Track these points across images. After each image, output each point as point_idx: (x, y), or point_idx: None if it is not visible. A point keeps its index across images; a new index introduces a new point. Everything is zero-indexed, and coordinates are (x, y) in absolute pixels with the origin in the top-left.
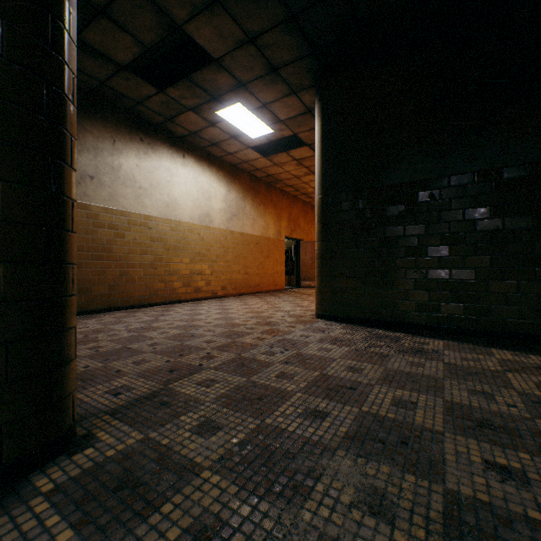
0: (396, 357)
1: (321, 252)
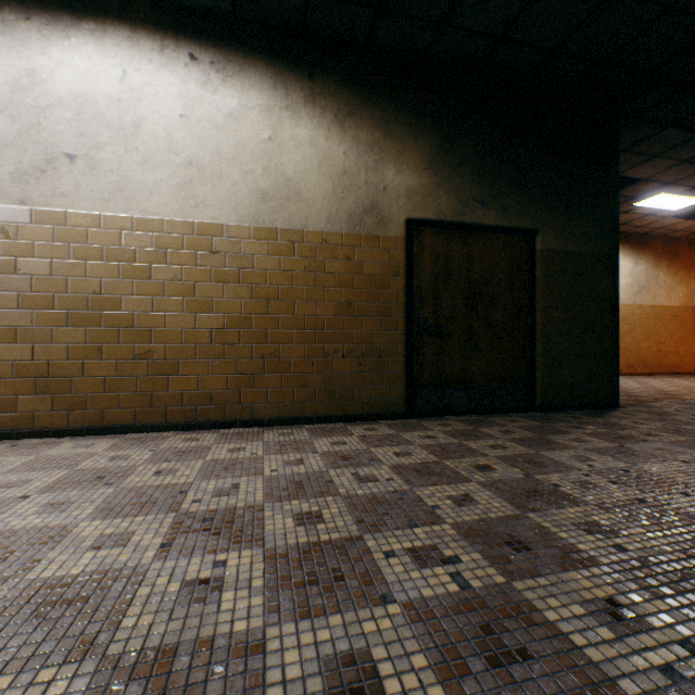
0: None
1: None
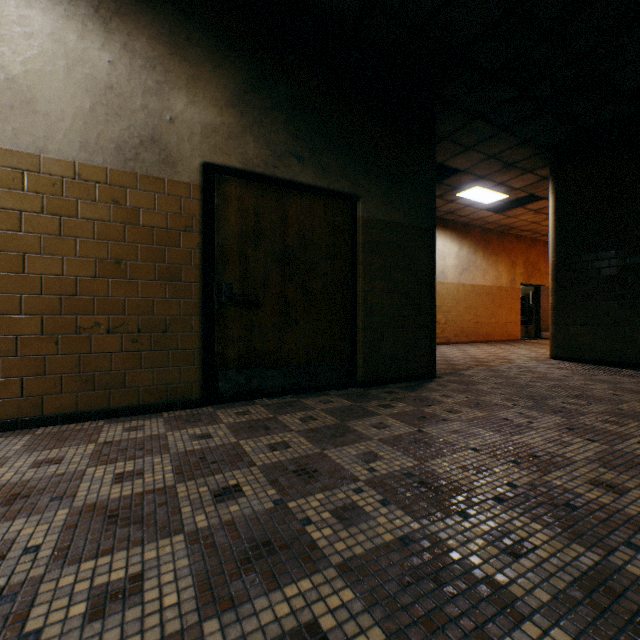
0: (604, 376)
1: (554, 305)
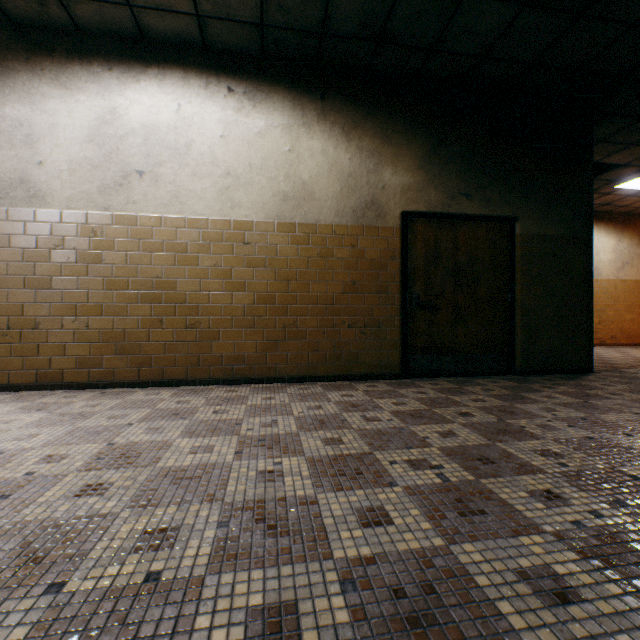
0: None
1: None
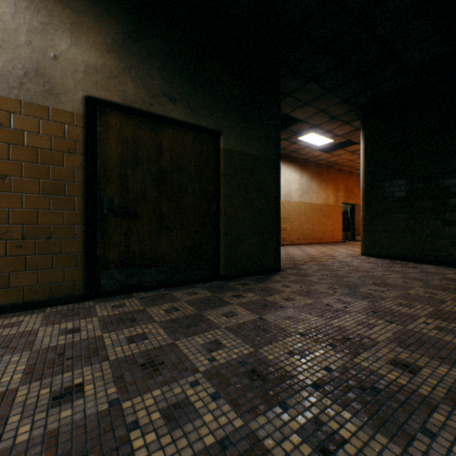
0: (397, 268)
1: (364, 217)
